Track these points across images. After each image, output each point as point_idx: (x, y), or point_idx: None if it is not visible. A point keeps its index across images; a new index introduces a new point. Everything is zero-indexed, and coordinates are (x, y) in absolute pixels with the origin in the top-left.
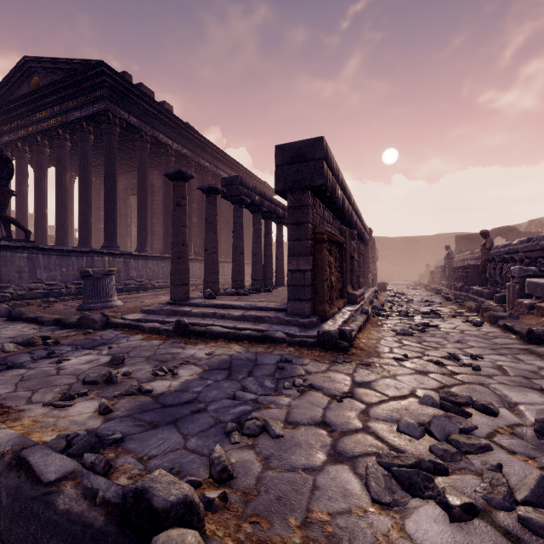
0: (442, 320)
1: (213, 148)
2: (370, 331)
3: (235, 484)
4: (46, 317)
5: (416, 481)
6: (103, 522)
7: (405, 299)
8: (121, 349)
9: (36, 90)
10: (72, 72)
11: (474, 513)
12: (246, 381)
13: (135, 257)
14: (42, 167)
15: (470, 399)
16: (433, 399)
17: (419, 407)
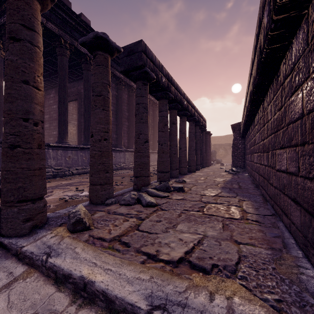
0: None
1: None
2: None
3: None
4: None
5: None
6: None
7: None
8: None
9: None
10: None
11: None
12: None
13: (54, 147)
14: None
15: None
16: None
17: None
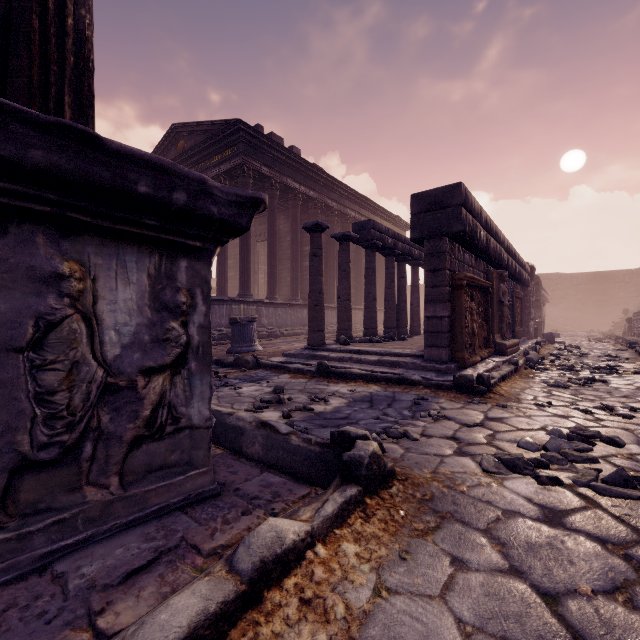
0: (617, 376)
1: (340, 186)
2: (516, 381)
3: (386, 455)
4: None
5: (517, 463)
6: (319, 449)
7: (578, 353)
8: (276, 384)
9: (183, 153)
10: (213, 133)
11: (558, 483)
12: (386, 410)
13: (266, 304)
14: None
15: (597, 433)
16: (560, 431)
17: (545, 436)
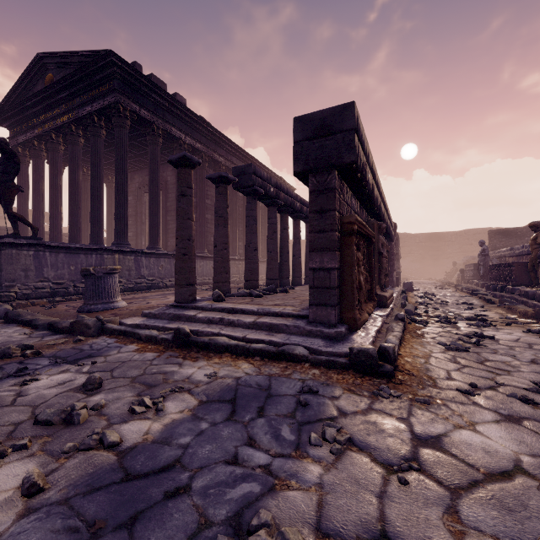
0: (495, 329)
1: (227, 142)
2: (411, 343)
3: None
4: (41, 320)
5: None
6: None
7: (438, 301)
8: (106, 365)
9: (49, 86)
10: (82, 65)
11: None
12: (254, 425)
13: (146, 254)
14: (57, 165)
15: None
16: None
17: None
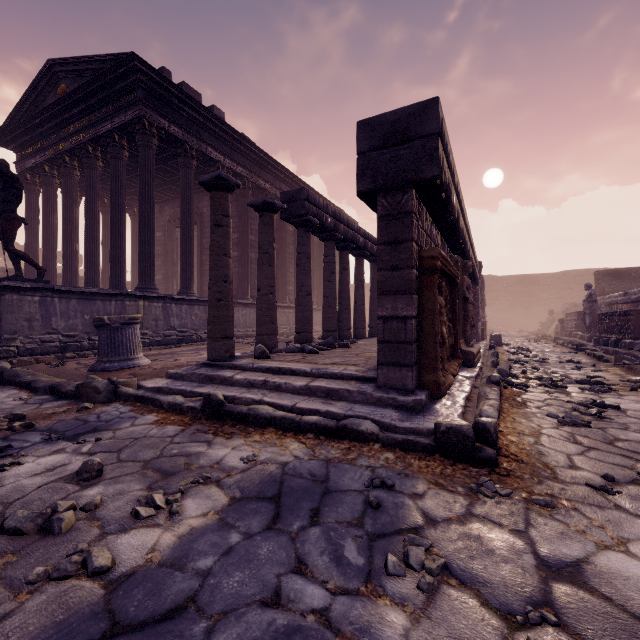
0: (617, 396)
1: (275, 165)
2: (512, 415)
3: None
4: (42, 381)
5: None
6: None
7: (536, 358)
8: (113, 443)
9: (62, 99)
10: (100, 72)
11: None
12: (305, 539)
13: (177, 301)
14: (72, 194)
15: None
16: None
17: None
